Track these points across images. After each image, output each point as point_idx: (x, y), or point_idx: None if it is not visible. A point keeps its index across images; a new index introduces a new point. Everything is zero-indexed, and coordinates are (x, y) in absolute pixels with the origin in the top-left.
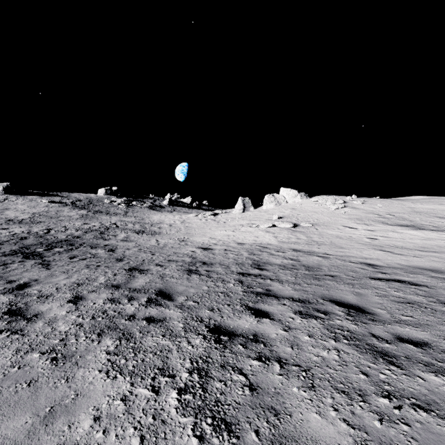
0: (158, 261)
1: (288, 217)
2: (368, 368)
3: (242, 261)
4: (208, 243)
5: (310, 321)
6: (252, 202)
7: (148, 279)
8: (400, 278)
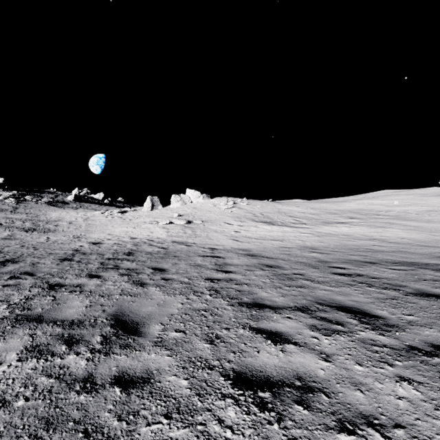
0: (39, 254)
1: (187, 215)
2: (127, 289)
3: (120, 251)
4: (102, 239)
5: (123, 277)
6: (160, 201)
7: (19, 266)
8: (217, 255)
